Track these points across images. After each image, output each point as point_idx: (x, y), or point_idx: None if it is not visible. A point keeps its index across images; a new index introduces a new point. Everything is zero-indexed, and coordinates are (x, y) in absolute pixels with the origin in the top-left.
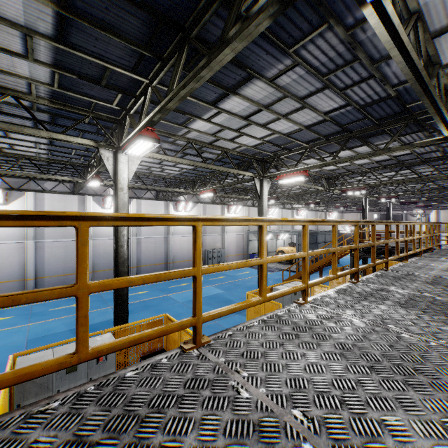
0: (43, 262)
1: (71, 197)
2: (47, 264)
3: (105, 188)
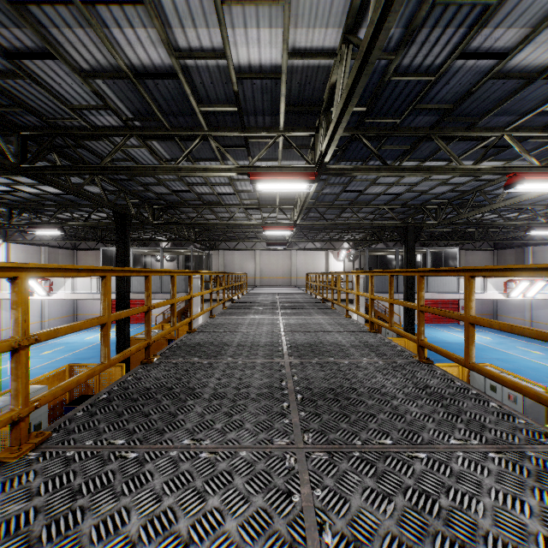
0: None
1: None
2: None
3: None
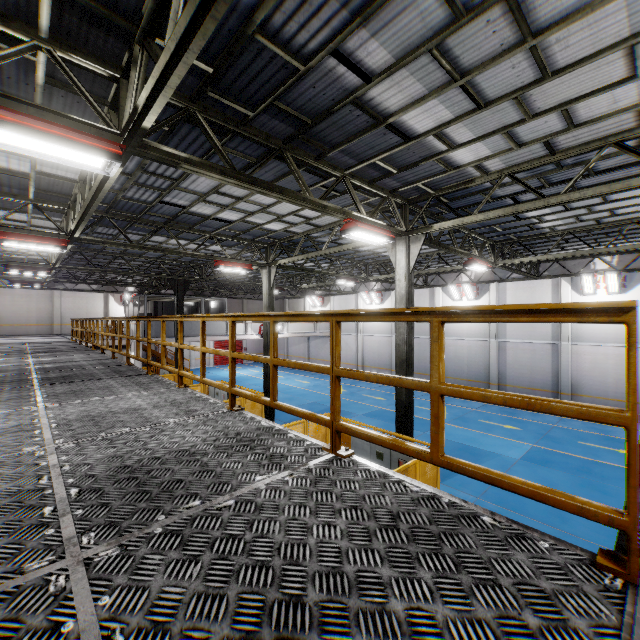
0: None
1: (424, 291)
2: None
3: (456, 275)
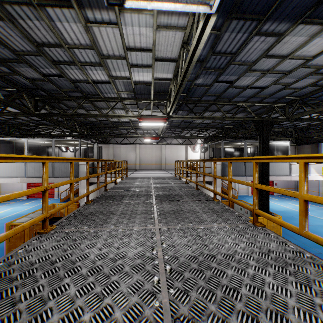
0: None
1: None
2: None
3: None
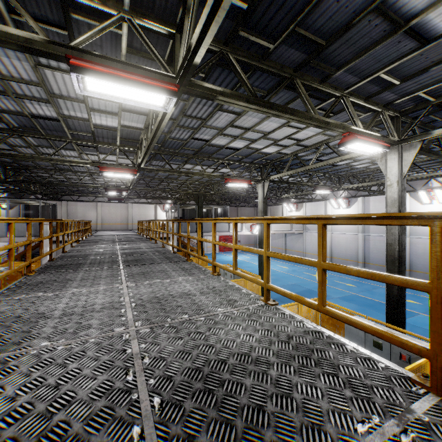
0: (368, 251)
1: None
2: (372, 254)
3: (425, 181)
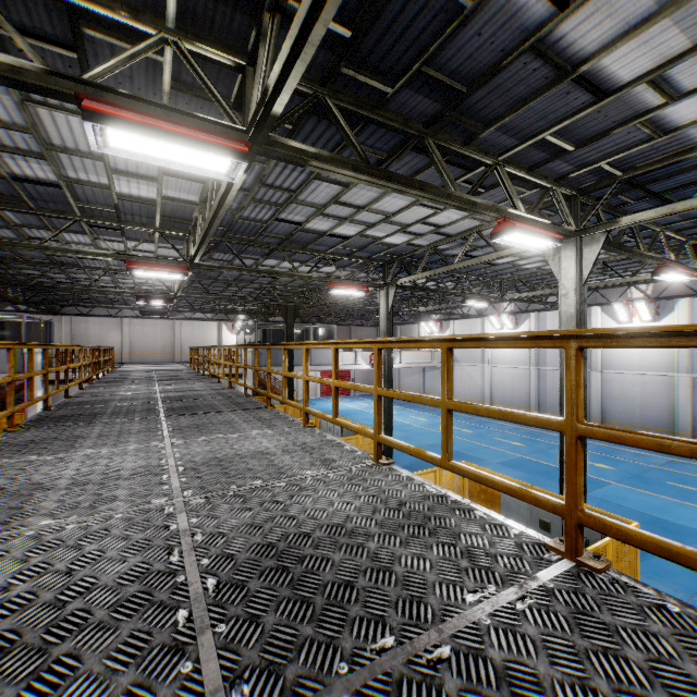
0: (544, 394)
1: None
2: (549, 397)
3: (623, 290)
